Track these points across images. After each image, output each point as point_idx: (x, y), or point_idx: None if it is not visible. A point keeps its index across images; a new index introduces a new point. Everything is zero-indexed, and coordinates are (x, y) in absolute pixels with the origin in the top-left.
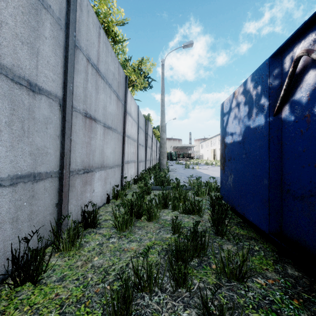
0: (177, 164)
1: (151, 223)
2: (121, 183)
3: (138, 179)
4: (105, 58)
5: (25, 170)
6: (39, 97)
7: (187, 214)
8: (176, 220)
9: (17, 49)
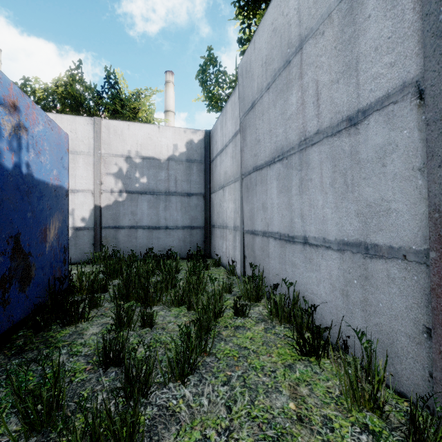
0: None
1: None
2: None
3: None
4: None
5: (353, 236)
6: (365, 124)
7: None
8: None
9: (334, 96)
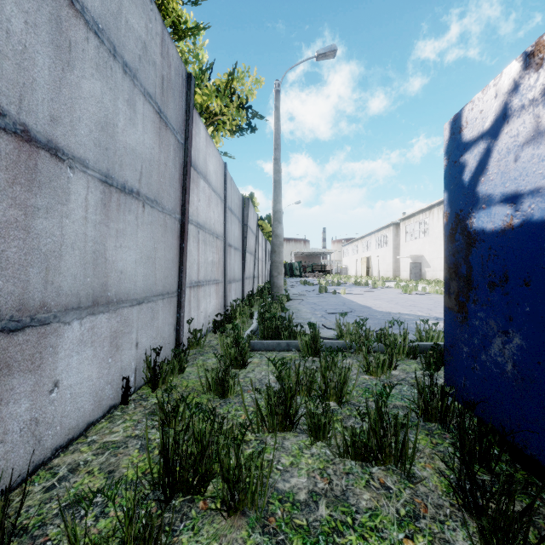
0: (303, 284)
1: (239, 526)
2: (176, 336)
3: (223, 321)
4: None
5: None
6: None
7: (359, 460)
8: None
9: None
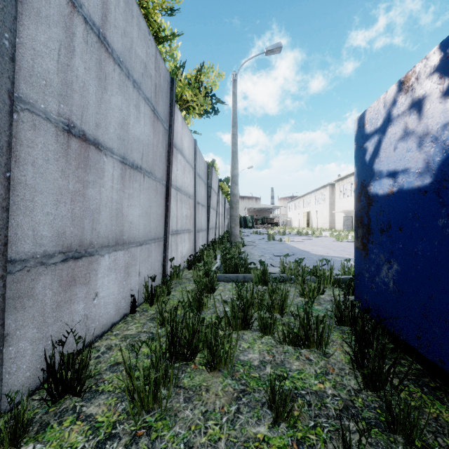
0: (255, 233)
1: (217, 376)
2: (163, 270)
3: (195, 261)
4: (123, 23)
5: None
6: None
7: (293, 346)
8: (282, 389)
9: None
